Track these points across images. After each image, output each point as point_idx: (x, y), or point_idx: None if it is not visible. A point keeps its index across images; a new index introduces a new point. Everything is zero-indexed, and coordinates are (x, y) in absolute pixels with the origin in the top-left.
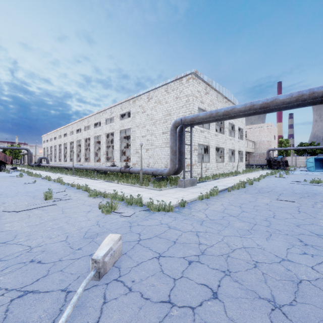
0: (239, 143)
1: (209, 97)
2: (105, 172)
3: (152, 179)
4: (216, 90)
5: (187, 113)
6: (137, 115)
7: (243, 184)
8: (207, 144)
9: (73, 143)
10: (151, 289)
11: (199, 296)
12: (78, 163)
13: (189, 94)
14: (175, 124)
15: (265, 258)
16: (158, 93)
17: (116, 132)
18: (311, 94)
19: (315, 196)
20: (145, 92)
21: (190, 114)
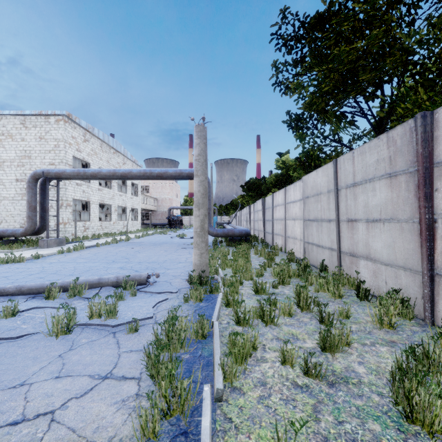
0: (133, 199)
1: (90, 145)
2: None
3: None
4: (99, 138)
5: (57, 161)
6: None
7: (116, 241)
8: (86, 199)
9: None
10: (0, 282)
11: (32, 279)
12: None
13: (59, 138)
14: (35, 176)
15: (83, 267)
16: (8, 122)
17: None
18: (151, 173)
19: (163, 244)
20: None
21: (61, 163)
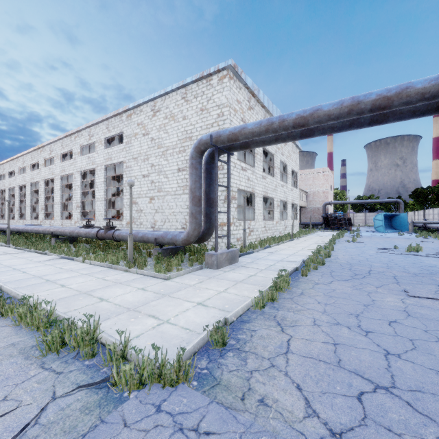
0: (292, 192)
1: (254, 115)
2: (73, 237)
3: (156, 252)
4: (264, 106)
5: None
6: (134, 140)
7: (321, 259)
8: (251, 190)
9: (26, 188)
10: None
11: None
12: (33, 221)
13: (222, 104)
14: (199, 147)
15: None
16: (171, 101)
17: (99, 169)
18: None
19: None
20: (148, 100)
21: None
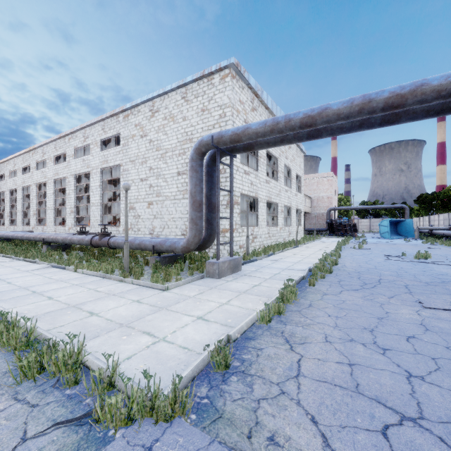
0: (297, 197)
1: (258, 116)
2: (66, 245)
3: (154, 261)
4: (267, 107)
5: None
6: (131, 142)
7: (328, 267)
8: (254, 195)
9: (17, 192)
10: None
11: None
12: (25, 228)
13: (224, 104)
14: (200, 148)
15: None
16: (170, 101)
17: (94, 173)
18: None
19: None
20: (146, 100)
21: None
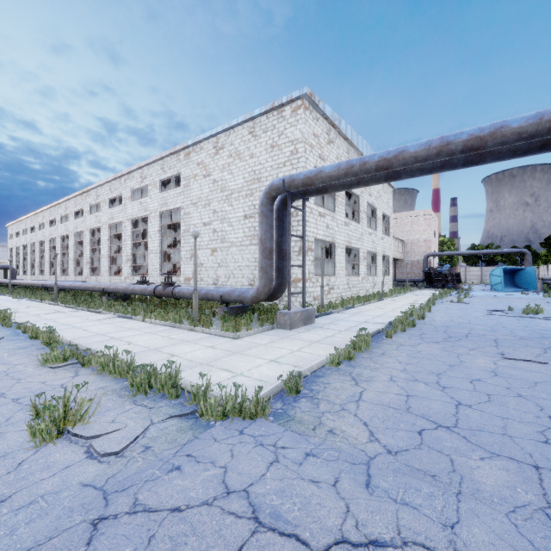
0: (383, 241)
1: (335, 149)
2: (126, 295)
3: (221, 311)
4: (346, 138)
5: None
6: (193, 182)
7: (411, 320)
8: (330, 239)
9: (69, 239)
10: None
11: None
12: (77, 277)
13: (296, 139)
14: (270, 192)
15: None
16: (236, 137)
17: (153, 217)
18: None
19: None
20: (210, 136)
21: None
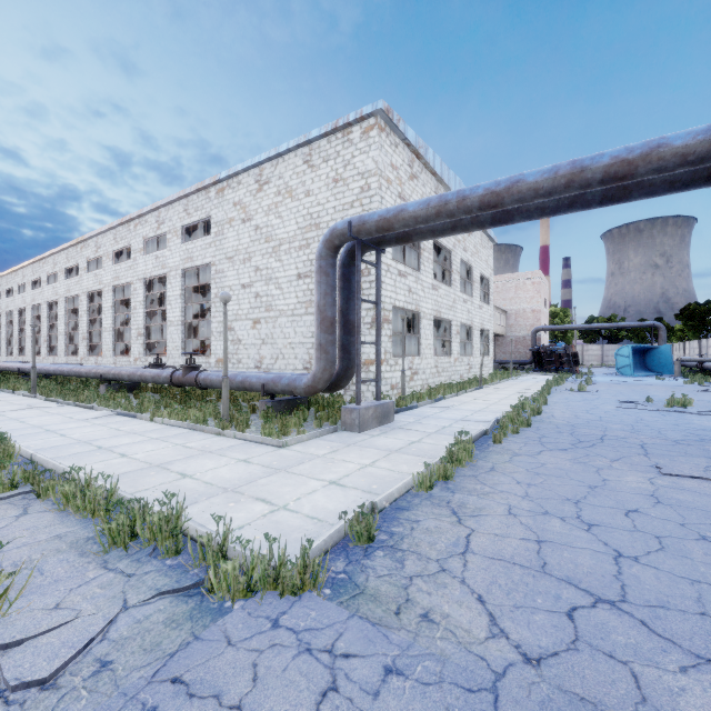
0: (482, 310)
1: (419, 187)
2: (134, 383)
3: (264, 406)
4: (435, 172)
5: None
6: (228, 229)
7: (525, 418)
8: (414, 308)
9: (58, 305)
10: None
11: None
12: (70, 358)
13: (368, 170)
14: (331, 240)
15: None
16: (286, 167)
17: (173, 276)
18: None
19: None
20: (251, 166)
21: None
